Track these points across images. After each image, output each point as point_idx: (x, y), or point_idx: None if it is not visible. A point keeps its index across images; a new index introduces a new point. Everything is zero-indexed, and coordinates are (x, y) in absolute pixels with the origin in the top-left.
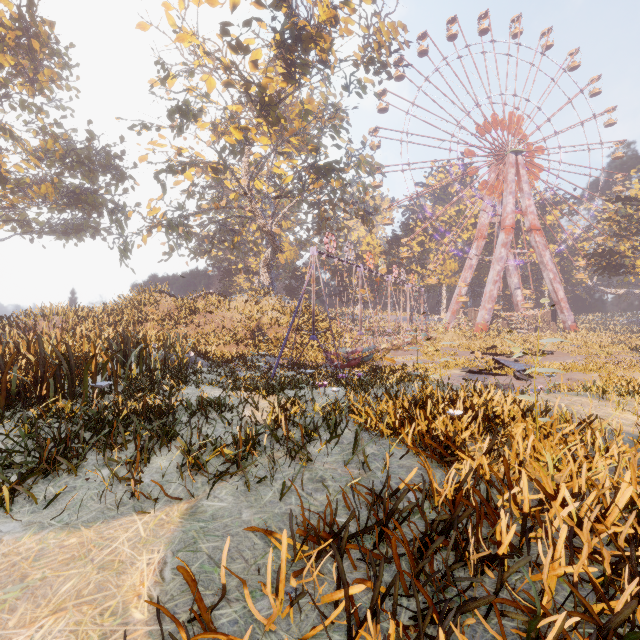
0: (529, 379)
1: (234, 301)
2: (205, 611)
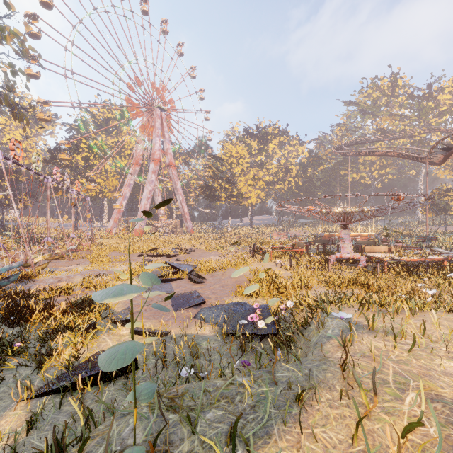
0: (202, 280)
1: None
2: None
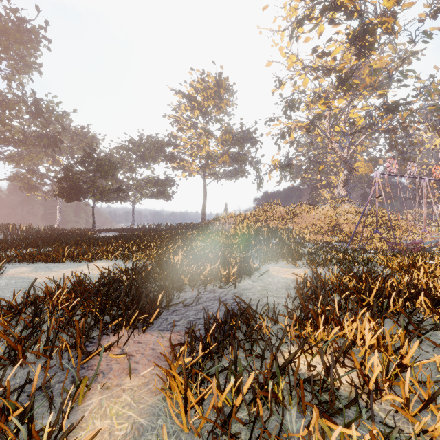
0: None
1: (320, 208)
2: (318, 275)
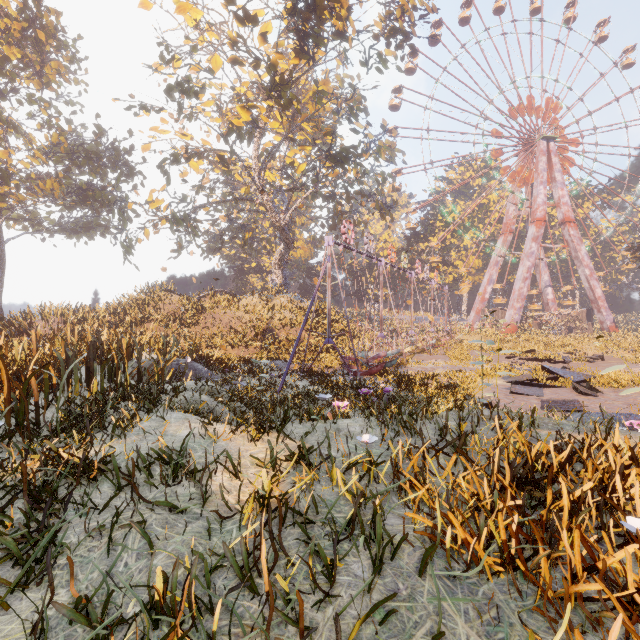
0: (595, 393)
1: (244, 300)
2: None
